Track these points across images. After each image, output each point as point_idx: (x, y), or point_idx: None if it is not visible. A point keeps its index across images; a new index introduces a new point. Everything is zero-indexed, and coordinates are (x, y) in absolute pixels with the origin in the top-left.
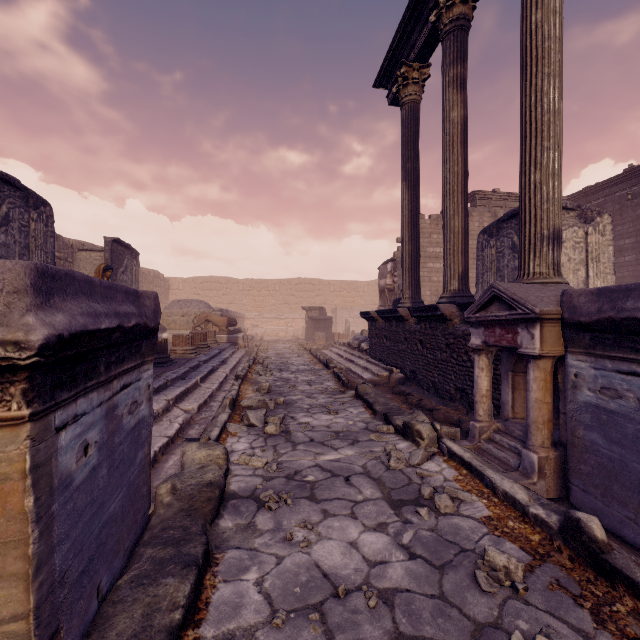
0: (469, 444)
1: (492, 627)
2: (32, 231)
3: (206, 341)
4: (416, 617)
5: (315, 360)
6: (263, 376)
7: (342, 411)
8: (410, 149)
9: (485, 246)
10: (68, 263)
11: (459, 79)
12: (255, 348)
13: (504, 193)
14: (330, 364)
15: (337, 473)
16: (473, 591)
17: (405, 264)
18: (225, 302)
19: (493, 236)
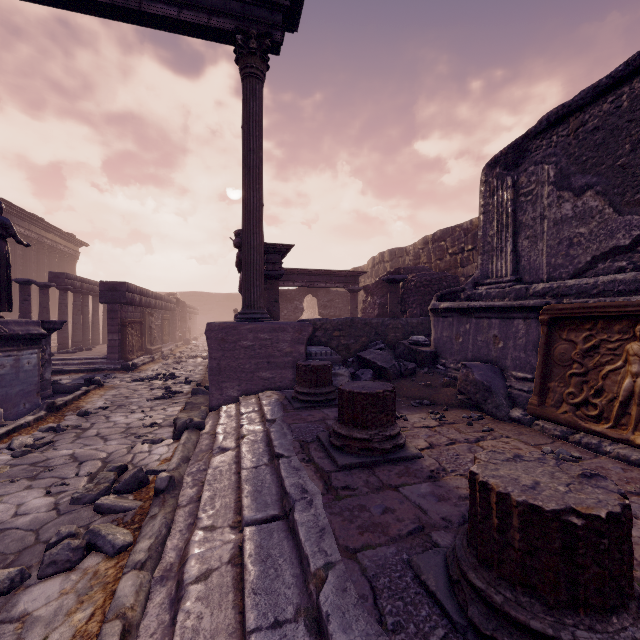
0: None
1: (108, 410)
2: None
3: None
4: (126, 410)
5: None
6: None
7: None
8: None
9: None
10: None
11: None
12: None
13: None
14: None
15: (99, 437)
16: (102, 412)
17: None
18: None
19: None
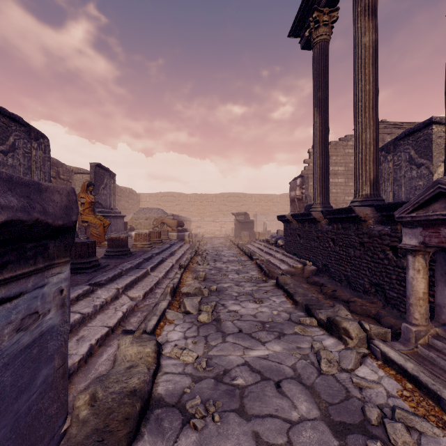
0: (404, 348)
1: None
2: (33, 156)
3: (160, 238)
4: None
5: (241, 253)
6: (201, 265)
7: (266, 300)
8: (321, 80)
9: (383, 161)
10: (69, 183)
11: (370, 7)
12: (197, 243)
13: (390, 122)
14: (253, 256)
15: (267, 376)
16: None
17: (316, 175)
18: (177, 210)
19: (390, 152)
